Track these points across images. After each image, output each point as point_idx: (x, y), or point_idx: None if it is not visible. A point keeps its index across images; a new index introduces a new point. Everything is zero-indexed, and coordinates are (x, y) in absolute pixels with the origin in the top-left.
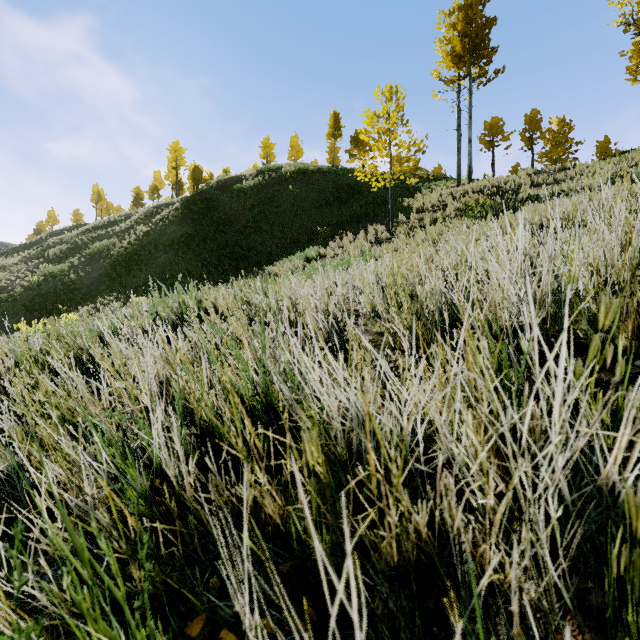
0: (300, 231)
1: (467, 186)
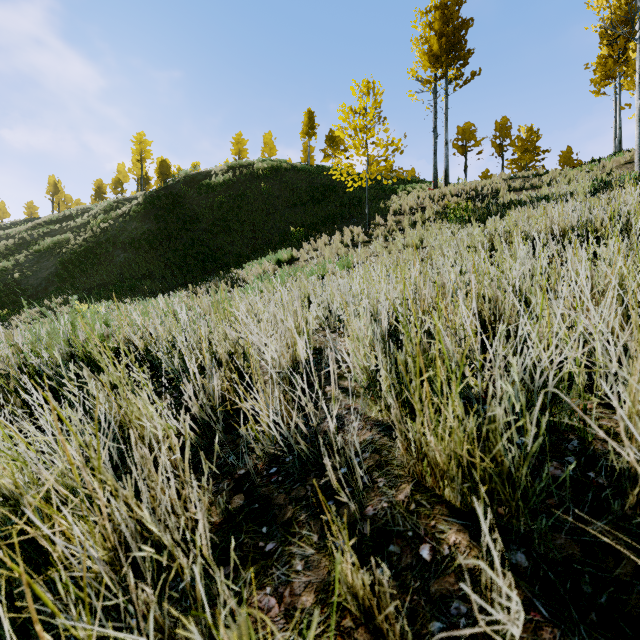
0: (272, 231)
1: (445, 189)
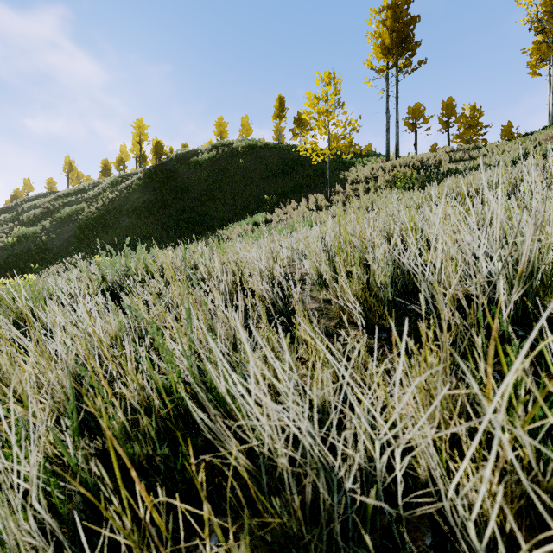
0: (249, 199)
1: (395, 161)
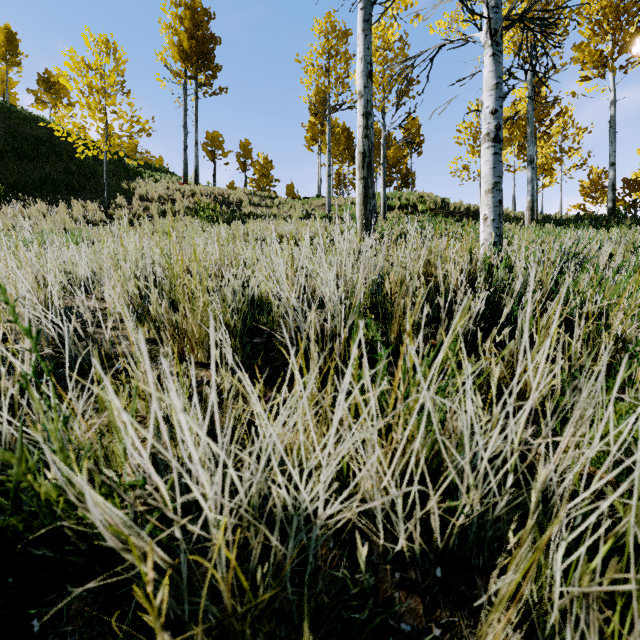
0: None
1: (196, 187)
